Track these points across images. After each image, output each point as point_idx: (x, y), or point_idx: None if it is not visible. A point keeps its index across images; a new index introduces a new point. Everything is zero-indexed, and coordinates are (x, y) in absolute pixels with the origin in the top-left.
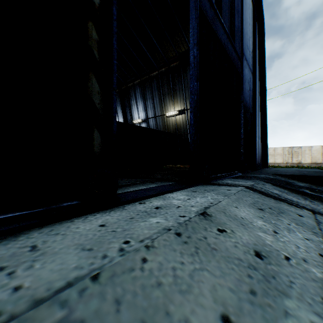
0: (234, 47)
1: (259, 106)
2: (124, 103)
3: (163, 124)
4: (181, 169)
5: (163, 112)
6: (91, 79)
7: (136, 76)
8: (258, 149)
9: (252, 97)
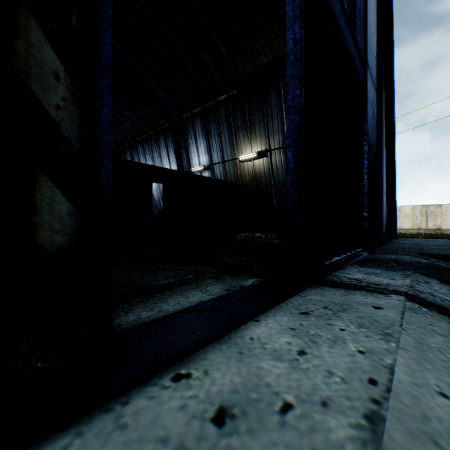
0: (356, 41)
1: (384, 143)
2: (179, 142)
3: (235, 173)
4: (263, 242)
5: (235, 154)
6: (24, 30)
7: (195, 103)
8: (383, 210)
9: (375, 128)
